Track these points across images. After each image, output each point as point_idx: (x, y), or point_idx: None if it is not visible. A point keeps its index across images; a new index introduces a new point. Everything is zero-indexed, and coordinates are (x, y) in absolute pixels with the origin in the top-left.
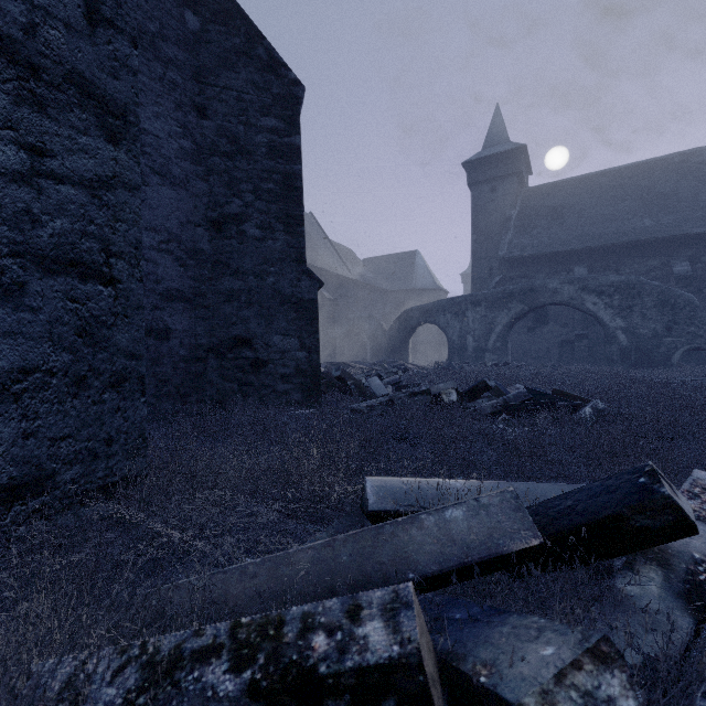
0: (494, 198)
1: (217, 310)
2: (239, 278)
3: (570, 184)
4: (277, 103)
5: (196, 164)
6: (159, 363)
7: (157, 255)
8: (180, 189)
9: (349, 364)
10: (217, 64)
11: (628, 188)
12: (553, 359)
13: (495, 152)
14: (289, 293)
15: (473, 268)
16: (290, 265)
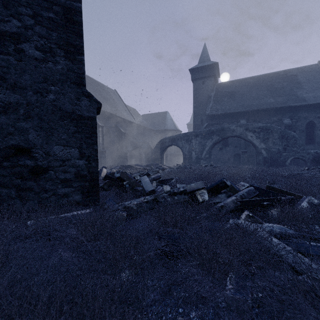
0: (203, 86)
1: None
2: (17, 92)
3: (237, 82)
4: None
5: None
6: None
7: None
8: None
9: (132, 166)
10: None
11: (262, 85)
12: (231, 162)
13: (204, 65)
14: (69, 110)
15: (194, 119)
16: (71, 86)
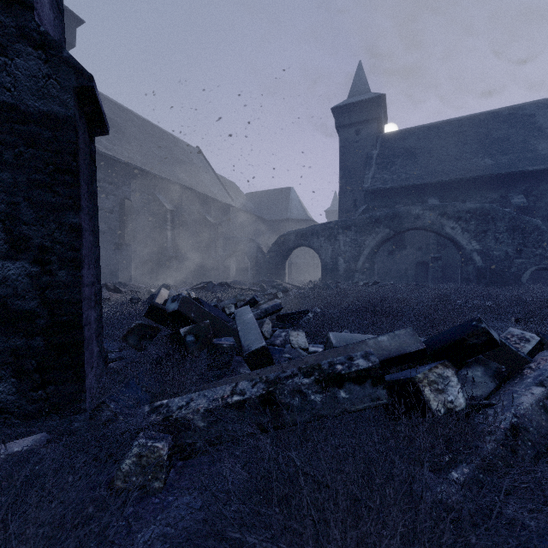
0: (358, 139)
1: None
2: None
3: (421, 130)
4: None
5: None
6: None
7: None
8: None
9: (226, 284)
10: None
11: (468, 134)
12: (410, 278)
13: (359, 100)
14: None
15: (340, 200)
16: None
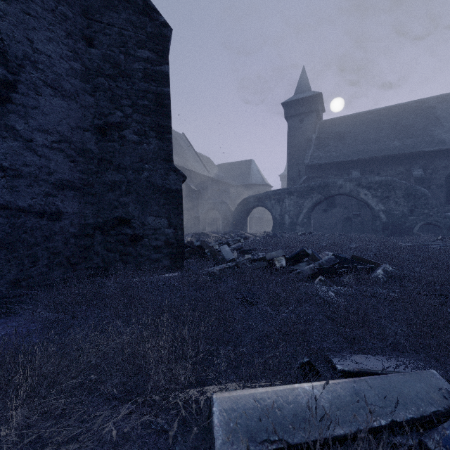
0: (302, 126)
1: (102, 197)
2: (120, 172)
3: (349, 119)
4: (150, 39)
5: (85, 82)
6: (51, 239)
7: (49, 152)
8: (70, 100)
9: (207, 234)
10: (102, 5)
11: (384, 121)
12: (338, 229)
13: (302, 97)
14: (160, 185)
15: (288, 171)
16: (161, 163)
